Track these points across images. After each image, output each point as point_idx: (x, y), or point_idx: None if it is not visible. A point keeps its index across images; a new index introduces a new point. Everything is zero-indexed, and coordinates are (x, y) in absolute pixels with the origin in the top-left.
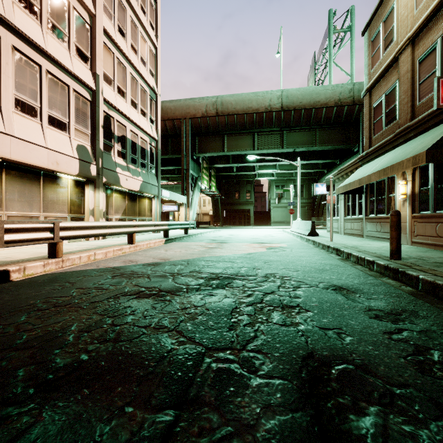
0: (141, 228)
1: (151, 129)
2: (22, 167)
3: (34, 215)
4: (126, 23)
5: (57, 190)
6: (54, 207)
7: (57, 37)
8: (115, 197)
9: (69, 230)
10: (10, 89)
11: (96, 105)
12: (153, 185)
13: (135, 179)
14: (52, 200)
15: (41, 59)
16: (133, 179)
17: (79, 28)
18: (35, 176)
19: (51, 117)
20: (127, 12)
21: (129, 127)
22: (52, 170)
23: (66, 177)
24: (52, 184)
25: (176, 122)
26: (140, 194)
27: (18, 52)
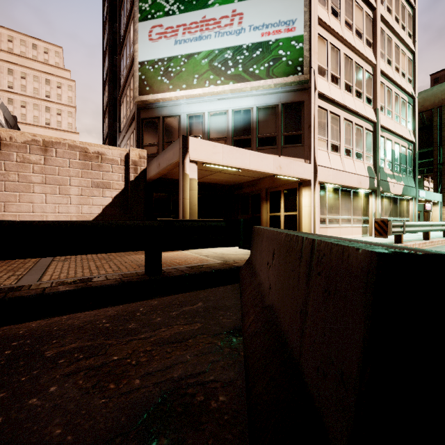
0: (433, 227)
1: (409, 134)
2: (345, 189)
3: (349, 218)
4: (391, 51)
5: (357, 200)
6: (356, 212)
7: (358, 97)
8: (384, 202)
9: (405, 227)
10: (342, 144)
11: (377, 133)
12: (411, 187)
13: (398, 184)
14: (355, 208)
15: (352, 118)
16: (397, 185)
17: (367, 81)
18: (349, 193)
19: (356, 153)
20: (392, 41)
21: (393, 139)
22: (357, 188)
23: (361, 191)
24: (355, 197)
25: (424, 115)
26: (400, 197)
27: (345, 120)
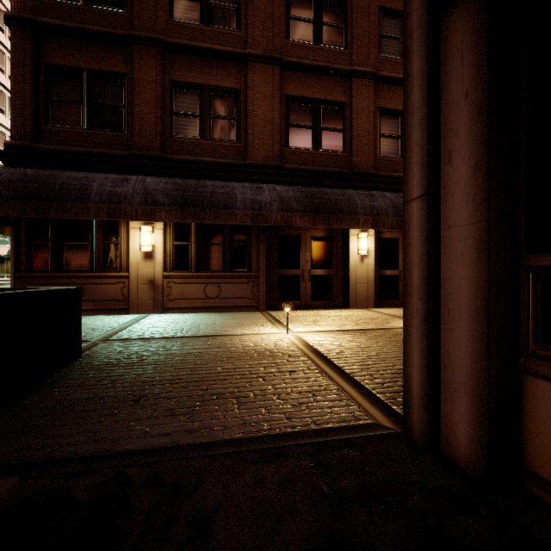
0: (2, 282)
1: None
2: None
3: None
4: None
5: None
6: None
7: None
8: None
9: None
10: None
11: None
12: None
13: (3, 247)
14: None
15: None
16: (0, 247)
17: None
18: None
19: None
20: None
21: None
22: None
23: None
24: None
25: None
26: (9, 257)
27: None
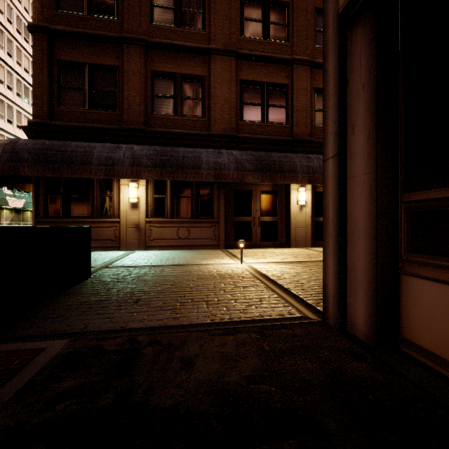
0: None
1: None
2: None
3: None
4: (13, 115)
5: None
6: None
7: None
8: (6, 212)
9: None
10: None
11: None
12: None
13: (19, 201)
14: None
15: None
16: (18, 201)
17: None
18: None
19: None
20: (13, 108)
21: None
22: None
23: None
24: None
25: None
26: (24, 209)
27: None
